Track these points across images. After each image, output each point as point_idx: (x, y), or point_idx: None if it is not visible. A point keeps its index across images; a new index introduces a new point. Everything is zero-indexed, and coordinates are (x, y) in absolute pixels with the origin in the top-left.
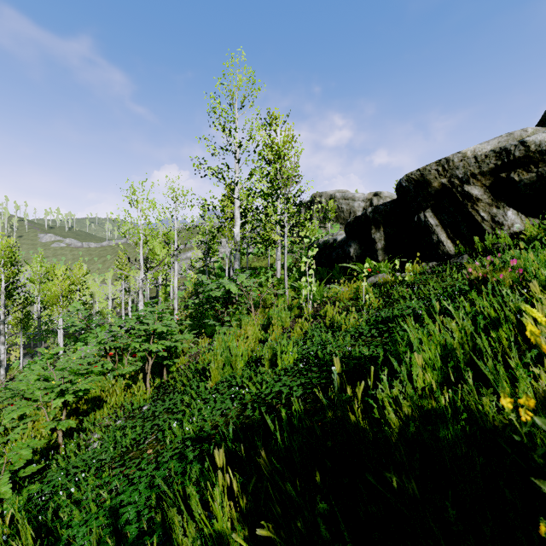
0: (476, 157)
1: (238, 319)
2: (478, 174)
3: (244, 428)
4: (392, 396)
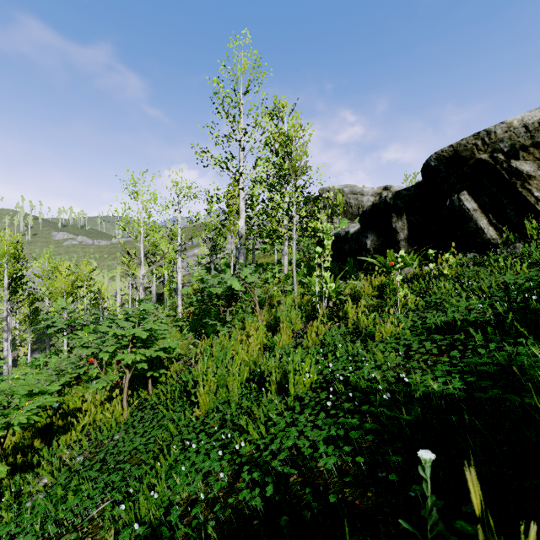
0: (526, 126)
1: (241, 319)
2: (530, 146)
3: (234, 526)
4: None
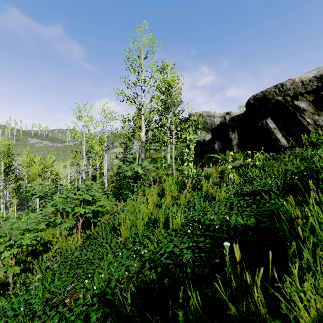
0: (302, 81)
1: (143, 190)
2: (304, 93)
3: (142, 287)
4: (303, 290)
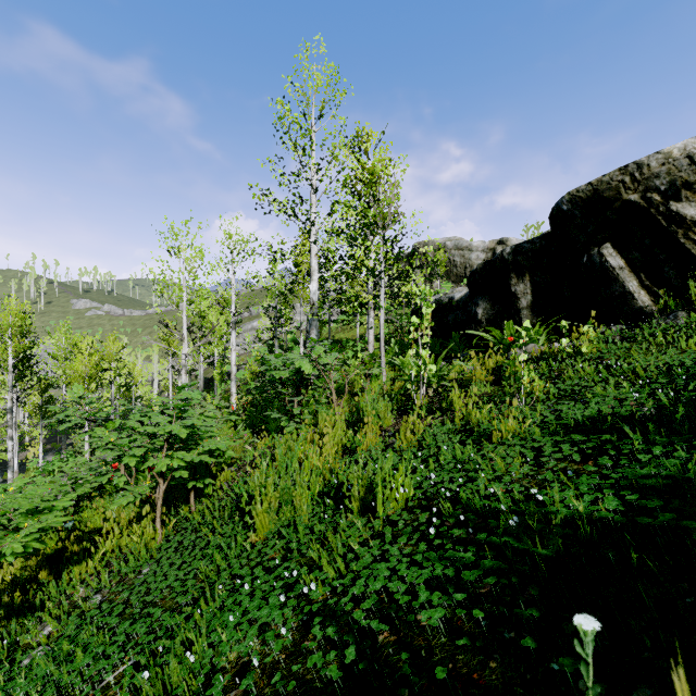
0: (691, 156)
1: (313, 411)
2: (695, 182)
3: None
4: None
